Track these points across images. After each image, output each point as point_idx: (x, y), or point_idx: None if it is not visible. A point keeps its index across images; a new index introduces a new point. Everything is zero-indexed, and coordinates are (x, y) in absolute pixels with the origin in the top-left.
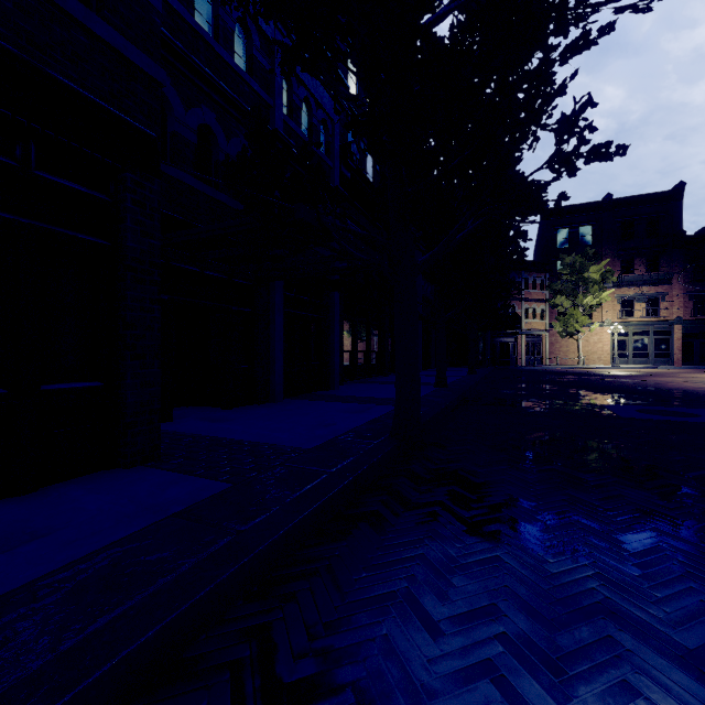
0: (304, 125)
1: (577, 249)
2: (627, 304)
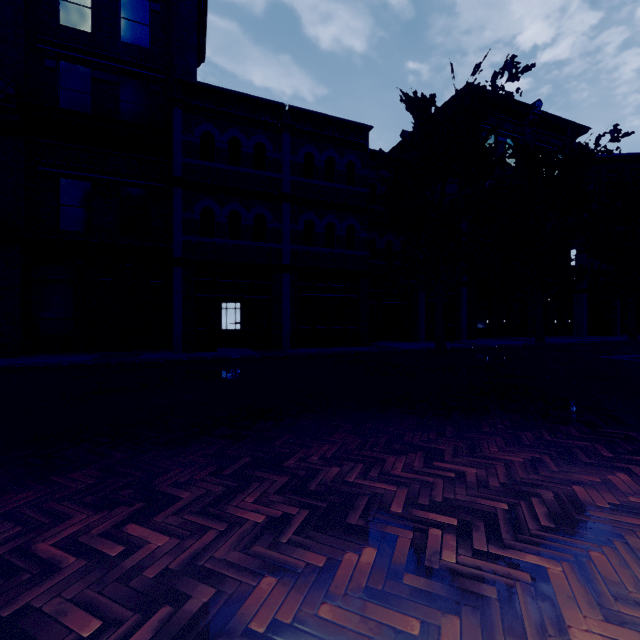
0: None
1: None
2: None
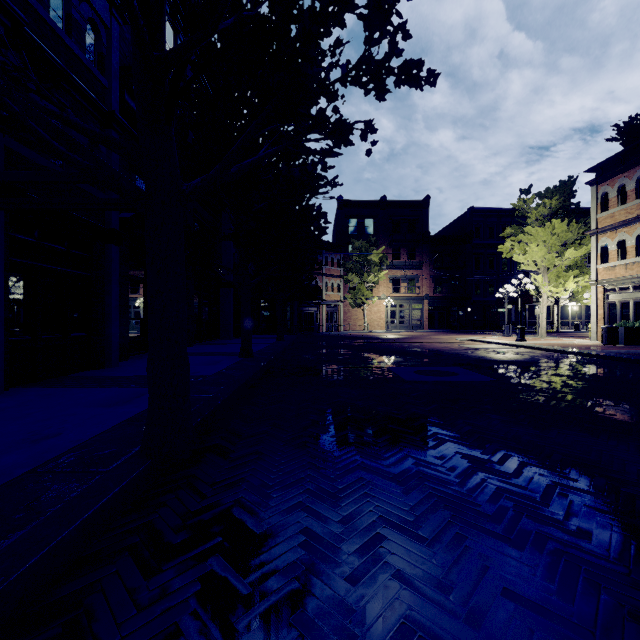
0: (57, 11)
1: (363, 236)
2: (396, 283)
